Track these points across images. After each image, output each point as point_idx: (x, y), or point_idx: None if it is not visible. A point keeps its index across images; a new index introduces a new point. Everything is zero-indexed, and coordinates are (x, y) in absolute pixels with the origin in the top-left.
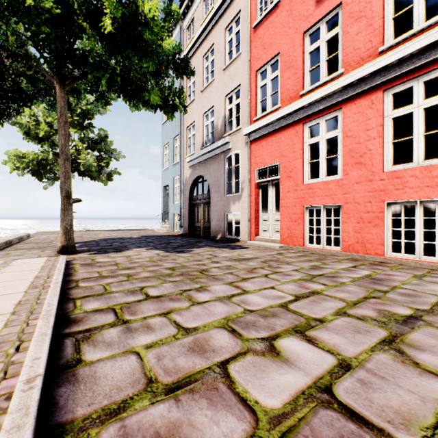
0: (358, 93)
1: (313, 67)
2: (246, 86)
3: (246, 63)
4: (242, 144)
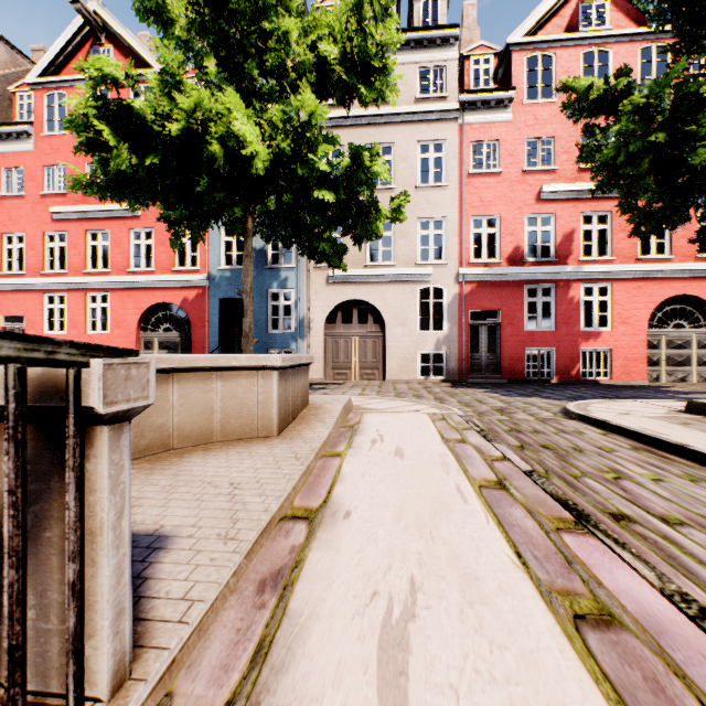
0: (75, 289)
1: (52, 258)
2: None
3: None
4: None
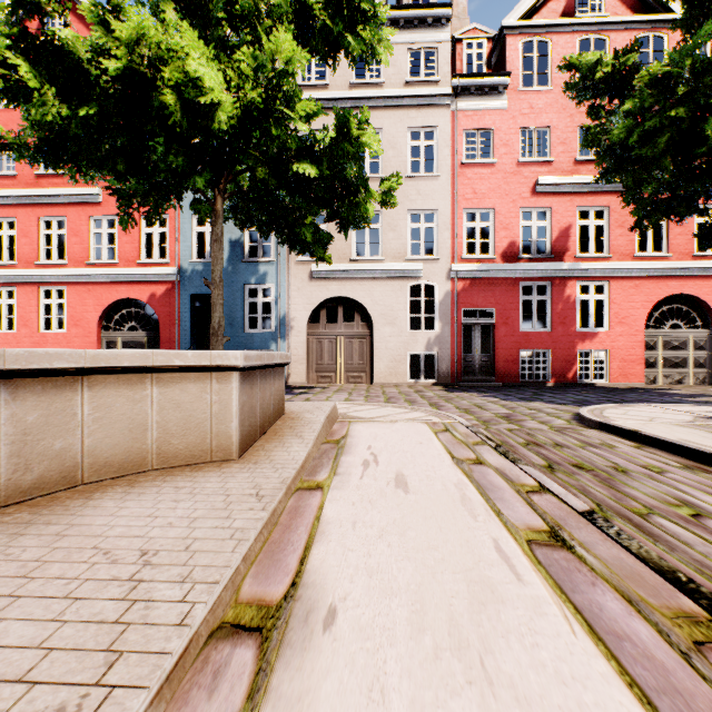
0: (26, 282)
1: None
2: None
3: None
4: None
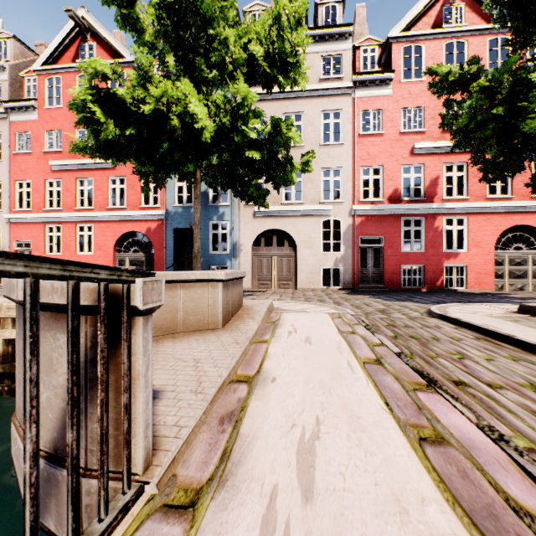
0: (68, 221)
1: (51, 199)
2: (7, 185)
3: (7, 171)
4: (4, 222)
